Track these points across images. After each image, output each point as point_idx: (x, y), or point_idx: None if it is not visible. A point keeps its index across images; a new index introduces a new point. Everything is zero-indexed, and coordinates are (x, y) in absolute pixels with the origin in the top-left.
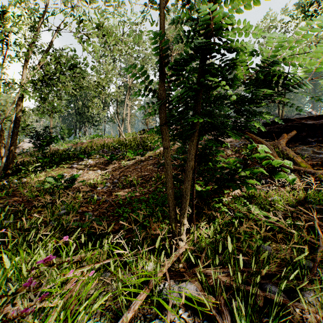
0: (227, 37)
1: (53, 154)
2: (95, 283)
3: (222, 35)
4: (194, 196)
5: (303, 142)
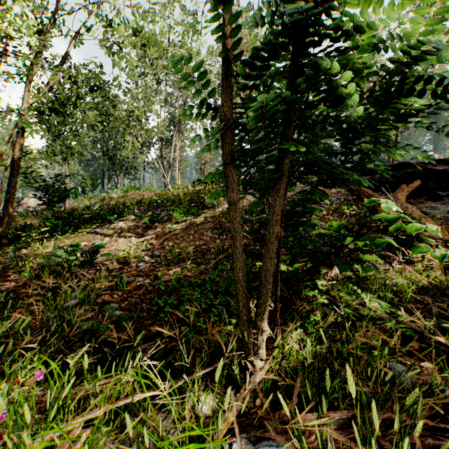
0: (341, 9)
1: (68, 214)
2: (110, 439)
3: (331, 6)
4: (278, 283)
5: (430, 197)
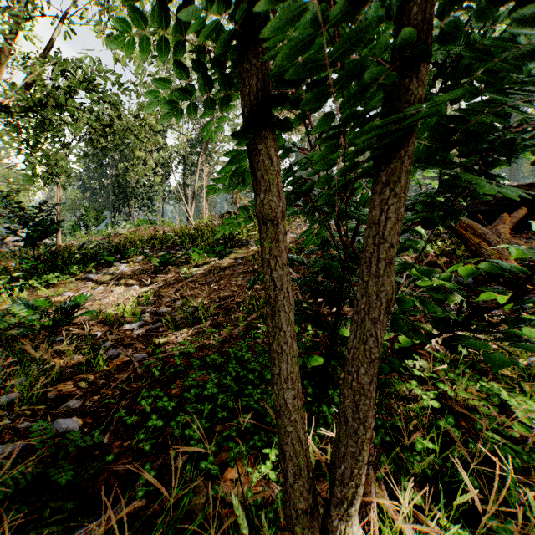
0: None
1: (54, 254)
2: None
3: None
4: None
5: None
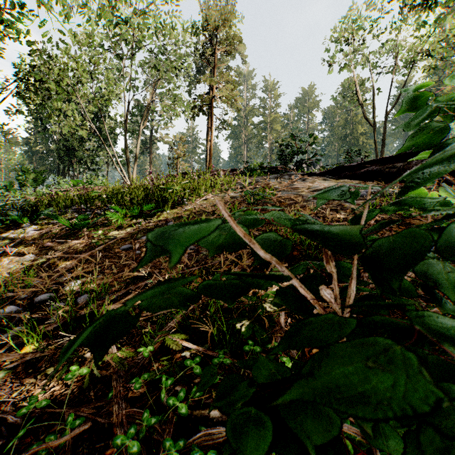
0: None
1: None
2: None
3: None
4: None
5: None
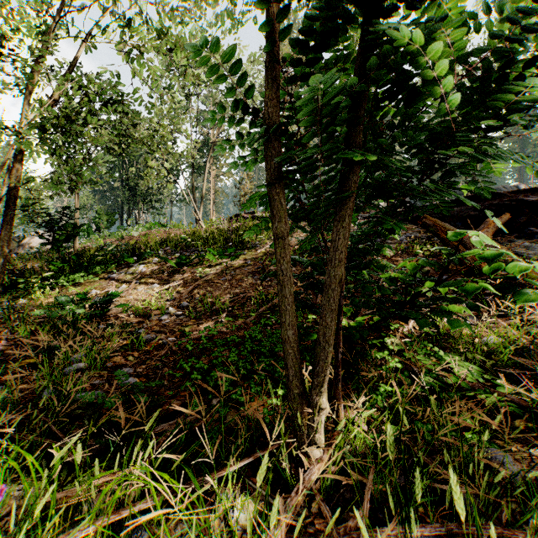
0: None
1: (77, 255)
2: None
3: None
4: (340, 343)
5: (521, 234)
